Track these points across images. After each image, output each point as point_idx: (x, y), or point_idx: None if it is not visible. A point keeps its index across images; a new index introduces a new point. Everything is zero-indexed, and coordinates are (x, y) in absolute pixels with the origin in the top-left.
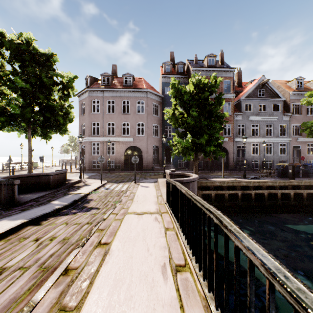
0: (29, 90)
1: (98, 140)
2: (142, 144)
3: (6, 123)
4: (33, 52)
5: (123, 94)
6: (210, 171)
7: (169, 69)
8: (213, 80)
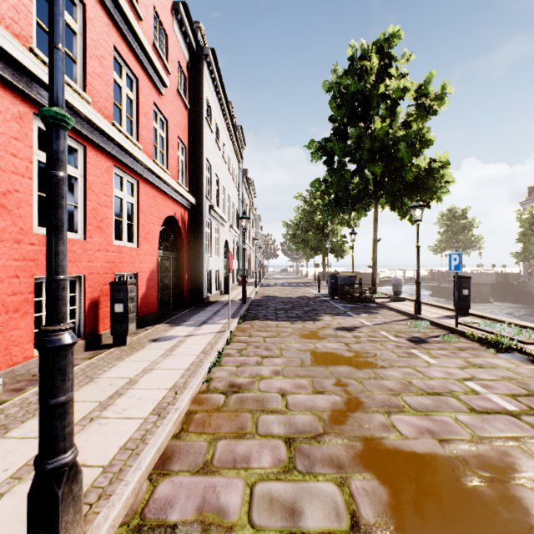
0: (447, 235)
1: None
2: None
3: (442, 250)
4: (454, 213)
5: None
6: None
7: None
8: None
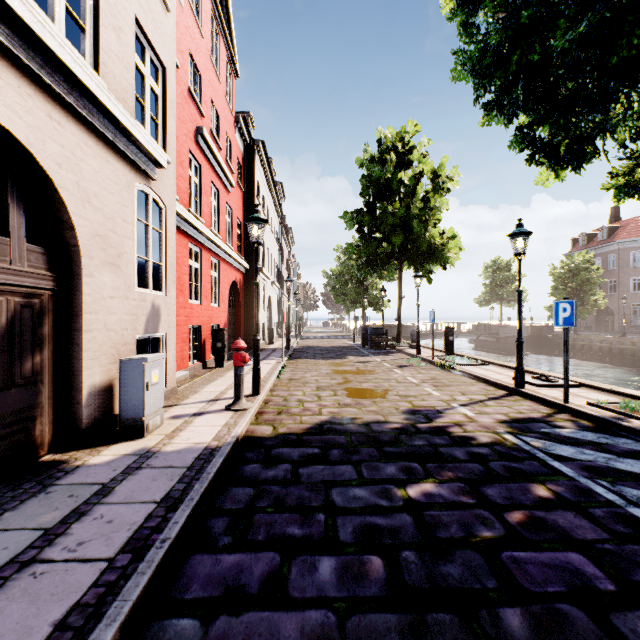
0: (491, 288)
1: None
2: (612, 303)
3: (487, 303)
4: (498, 265)
5: (594, 251)
6: None
7: None
8: (568, 263)
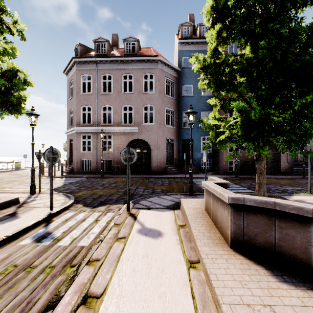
0: None
1: (89, 130)
2: (150, 136)
3: None
4: None
5: (124, 65)
6: (255, 177)
7: (189, 32)
8: None
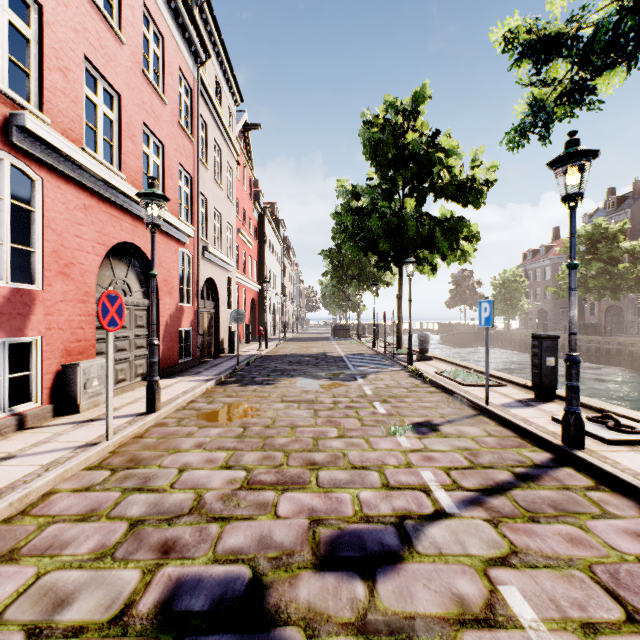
0: (455, 294)
1: None
2: (547, 307)
3: (453, 306)
4: (462, 275)
5: (536, 265)
6: None
7: (586, 221)
8: (502, 276)
